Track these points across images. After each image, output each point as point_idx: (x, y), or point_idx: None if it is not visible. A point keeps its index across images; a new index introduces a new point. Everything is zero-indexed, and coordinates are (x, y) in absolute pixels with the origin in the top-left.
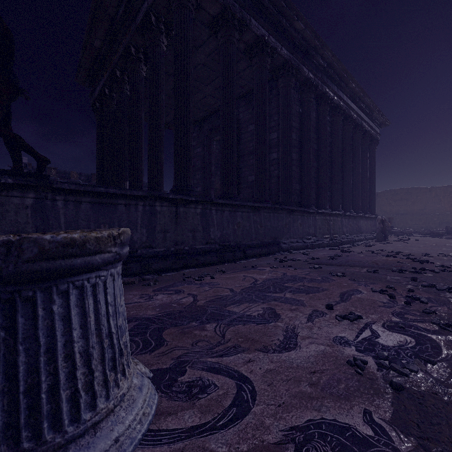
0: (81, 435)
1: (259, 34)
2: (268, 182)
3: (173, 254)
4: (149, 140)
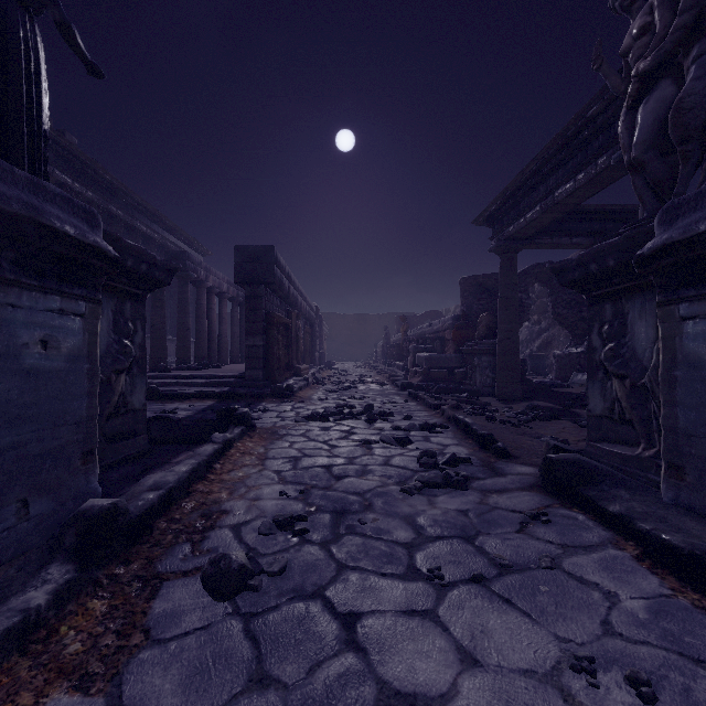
0: None
1: (63, 182)
2: None
3: None
4: None
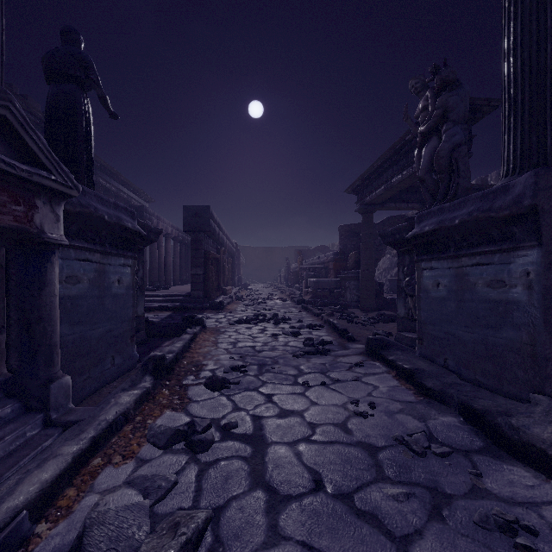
0: None
1: None
2: None
3: None
4: None
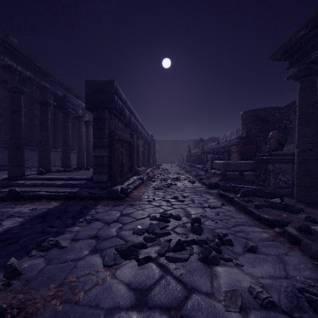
0: None
1: (10, 64)
2: None
3: None
4: None
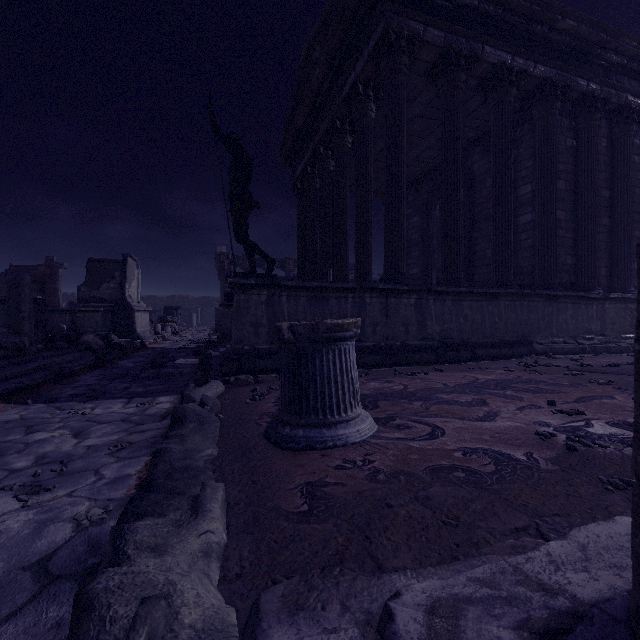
0: (341, 422)
1: (497, 62)
2: (517, 256)
3: (383, 349)
4: (356, 224)
